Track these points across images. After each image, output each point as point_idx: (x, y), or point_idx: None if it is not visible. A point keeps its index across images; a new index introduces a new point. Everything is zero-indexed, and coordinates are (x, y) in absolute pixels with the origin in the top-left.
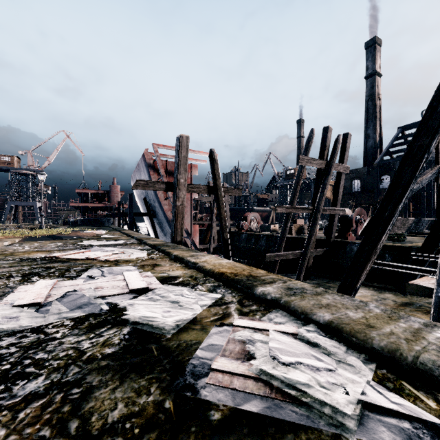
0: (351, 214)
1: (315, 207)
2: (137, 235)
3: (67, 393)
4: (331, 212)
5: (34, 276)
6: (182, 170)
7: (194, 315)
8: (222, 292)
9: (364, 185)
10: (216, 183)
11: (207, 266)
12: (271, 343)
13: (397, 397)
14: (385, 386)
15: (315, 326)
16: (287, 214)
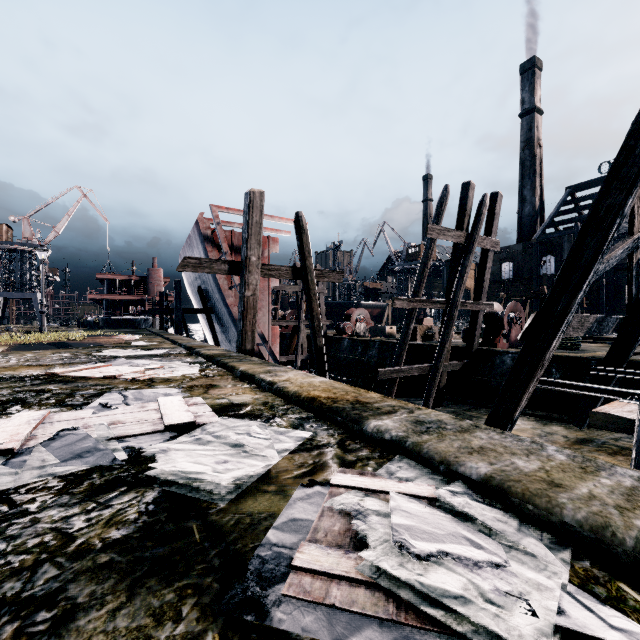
0: (502, 310)
1: (451, 301)
2: (187, 341)
3: (26, 622)
4: (474, 307)
5: (15, 404)
6: (254, 243)
7: (267, 467)
8: (313, 428)
9: (519, 269)
10: (305, 264)
11: (291, 387)
12: (395, 516)
13: (618, 615)
14: (593, 594)
15: (463, 484)
16: (409, 310)
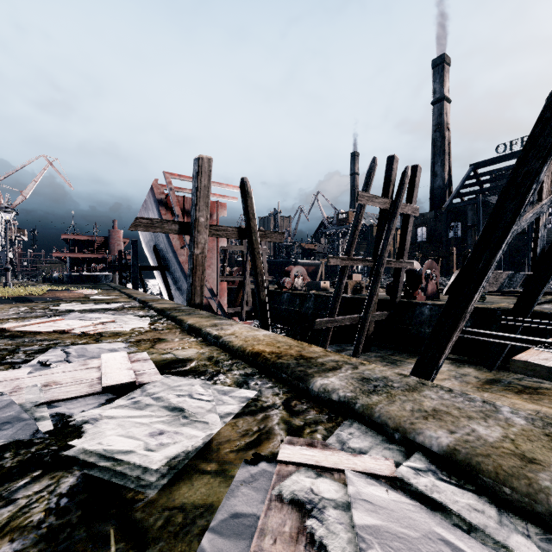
0: (420, 267)
1: (378, 259)
2: (142, 296)
3: None
4: (397, 264)
5: None
6: (202, 206)
7: (208, 437)
8: (257, 386)
9: (431, 233)
10: (249, 225)
11: (236, 341)
12: (357, 513)
13: None
14: None
15: (424, 456)
16: (342, 267)
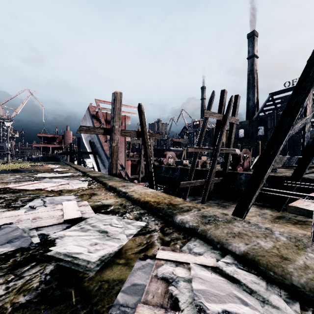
0: (239, 153)
1: (215, 148)
2: (83, 169)
3: None
4: (226, 151)
5: None
6: (117, 119)
7: (120, 246)
8: (146, 220)
9: (247, 133)
10: (143, 129)
11: (135, 195)
12: (194, 283)
13: None
14: None
15: (231, 256)
16: (195, 152)
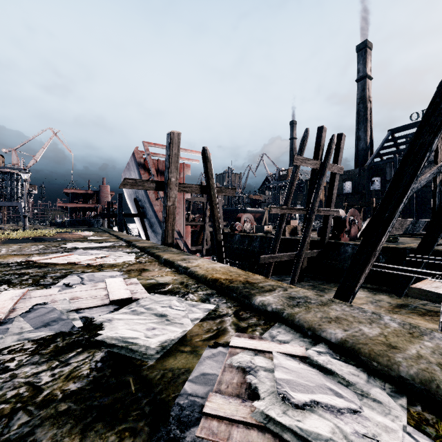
0: (345, 215)
1: (310, 208)
2: (127, 237)
3: None
4: (325, 213)
5: (3, 284)
6: (173, 169)
7: (184, 332)
8: (216, 302)
9: (356, 186)
10: (209, 183)
11: (200, 271)
12: (278, 372)
13: None
14: (425, 433)
15: (325, 345)
16: (281, 215)
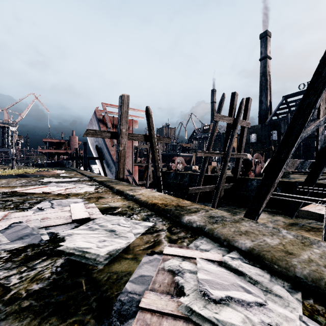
0: (251, 158)
1: (226, 153)
2: (89, 174)
3: None
4: (237, 156)
5: None
6: (124, 122)
7: (128, 243)
8: (154, 220)
9: (259, 137)
10: (151, 133)
11: (143, 198)
12: (200, 274)
13: None
14: (317, 321)
15: (237, 252)
16: (204, 157)
